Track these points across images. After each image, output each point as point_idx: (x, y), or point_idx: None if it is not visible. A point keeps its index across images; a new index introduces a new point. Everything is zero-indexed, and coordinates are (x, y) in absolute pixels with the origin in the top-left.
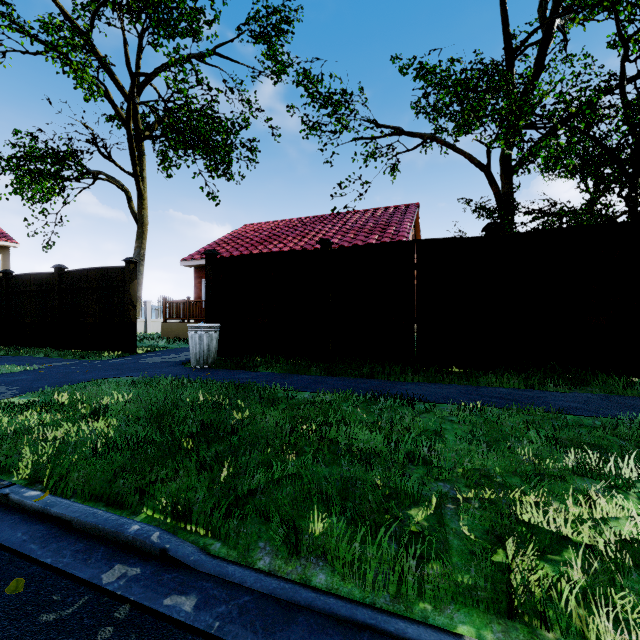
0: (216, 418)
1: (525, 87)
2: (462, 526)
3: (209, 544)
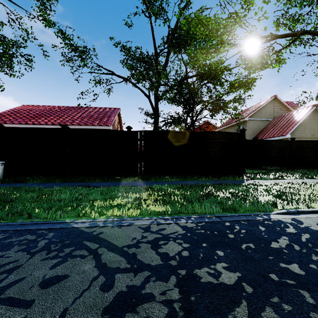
0: (3, 197)
1: (162, 68)
2: (79, 208)
3: (1, 222)
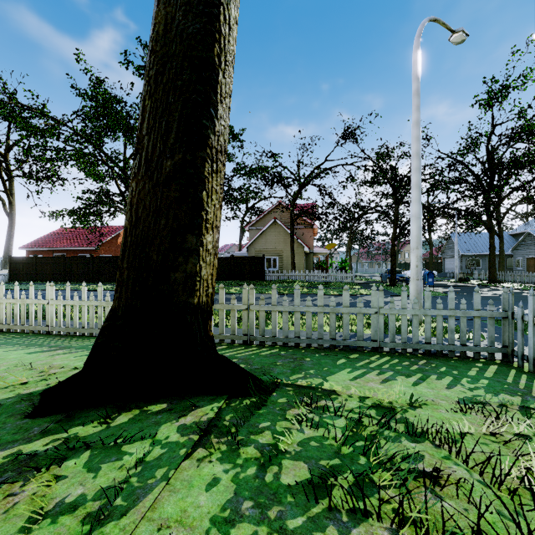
0: None
1: None
2: None
3: None
